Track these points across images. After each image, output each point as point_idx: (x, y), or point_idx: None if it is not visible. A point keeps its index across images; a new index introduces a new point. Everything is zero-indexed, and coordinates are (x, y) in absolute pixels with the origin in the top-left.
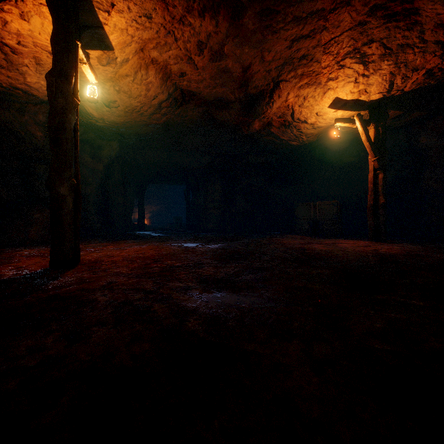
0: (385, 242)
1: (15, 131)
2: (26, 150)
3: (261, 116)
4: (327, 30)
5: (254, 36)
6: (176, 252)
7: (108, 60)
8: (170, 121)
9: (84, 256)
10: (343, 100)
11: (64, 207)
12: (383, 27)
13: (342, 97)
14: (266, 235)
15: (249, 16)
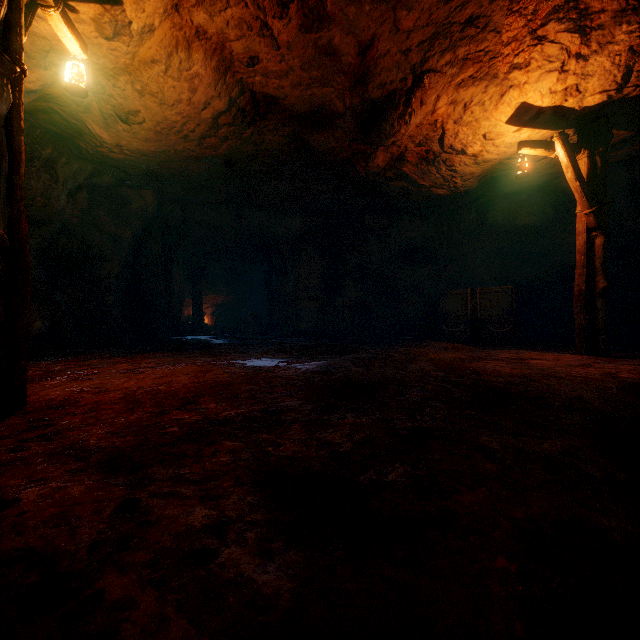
0: (607, 356)
1: None
2: None
3: (388, 141)
4: None
5: None
6: (234, 379)
7: (115, 26)
8: (235, 152)
9: (50, 389)
10: (535, 109)
11: None
12: None
13: (533, 102)
14: (393, 342)
15: None
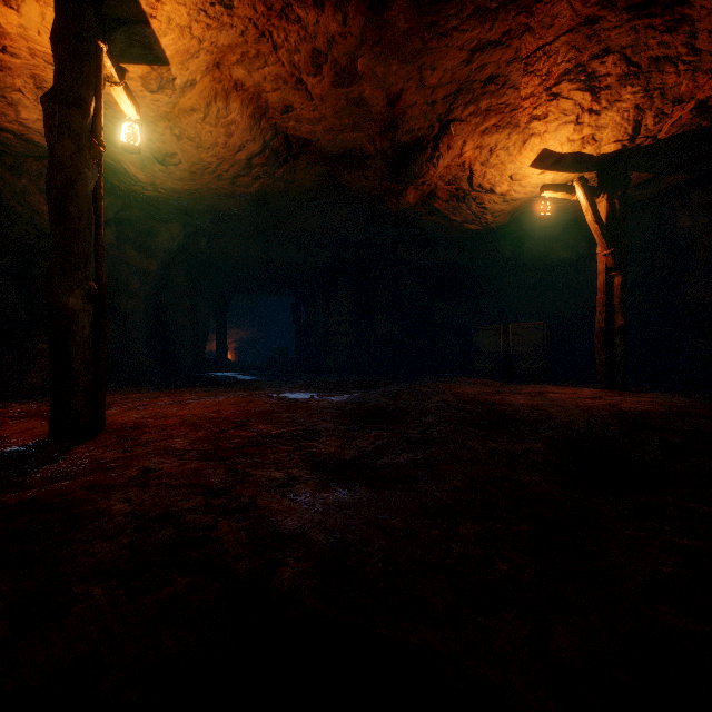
0: (625, 390)
1: (6, 204)
2: (25, 236)
3: (418, 181)
4: (532, 32)
5: (409, 42)
6: (275, 408)
7: (160, 82)
8: (267, 189)
9: (115, 416)
10: (556, 154)
11: (74, 331)
12: (626, 27)
13: (554, 149)
14: (425, 378)
15: (399, 6)
